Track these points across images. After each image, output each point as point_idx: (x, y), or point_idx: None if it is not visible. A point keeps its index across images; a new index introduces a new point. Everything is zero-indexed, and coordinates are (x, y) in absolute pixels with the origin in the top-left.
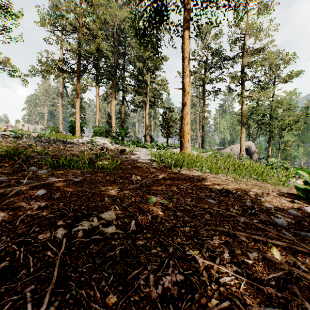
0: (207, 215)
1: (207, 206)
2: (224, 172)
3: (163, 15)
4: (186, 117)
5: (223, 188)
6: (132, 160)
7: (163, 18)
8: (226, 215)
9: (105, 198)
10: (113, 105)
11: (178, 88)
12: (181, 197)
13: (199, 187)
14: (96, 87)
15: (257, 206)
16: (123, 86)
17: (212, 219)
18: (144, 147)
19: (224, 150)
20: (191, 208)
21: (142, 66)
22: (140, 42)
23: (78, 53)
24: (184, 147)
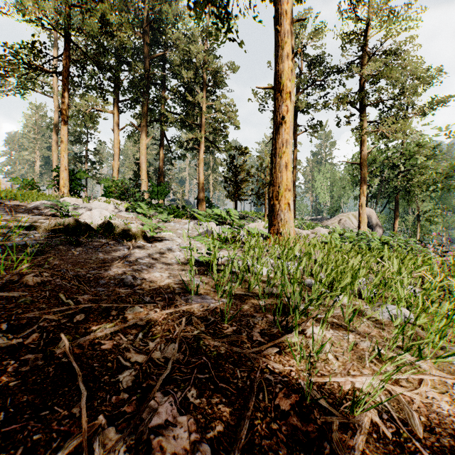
0: None
1: None
2: None
3: None
4: (283, 152)
5: None
6: (121, 274)
7: None
8: None
9: None
10: (142, 146)
11: (265, 88)
12: None
13: None
14: (114, 114)
15: None
16: (161, 114)
17: None
18: (193, 219)
19: (329, 222)
20: None
21: (193, 78)
22: None
23: (63, 32)
24: (280, 220)
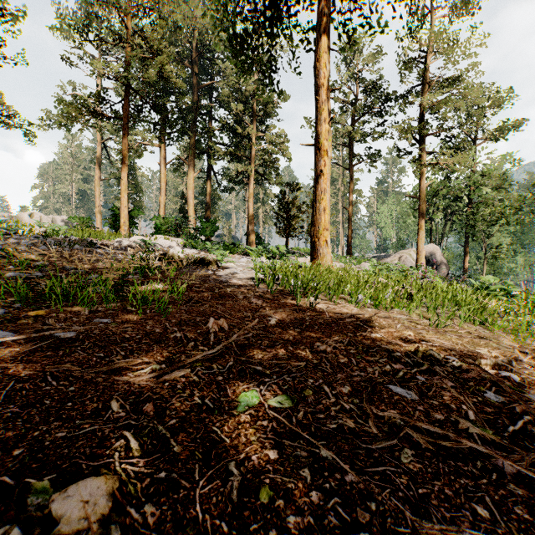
0: (405, 452)
1: (399, 415)
2: (403, 305)
3: (279, 11)
4: (322, 199)
5: (418, 349)
6: (218, 279)
7: (279, 14)
8: (458, 448)
9: (113, 401)
10: (190, 180)
11: (307, 145)
12: (327, 385)
13: (362, 347)
14: (160, 147)
15: (523, 407)
16: (209, 147)
17: (426, 469)
18: (244, 255)
19: (388, 259)
20: (357, 424)
21: (242, 110)
22: (237, 59)
23: (125, 82)
24: (319, 254)
